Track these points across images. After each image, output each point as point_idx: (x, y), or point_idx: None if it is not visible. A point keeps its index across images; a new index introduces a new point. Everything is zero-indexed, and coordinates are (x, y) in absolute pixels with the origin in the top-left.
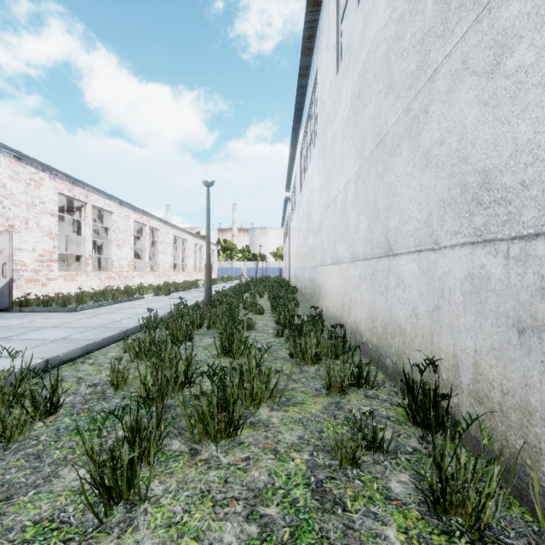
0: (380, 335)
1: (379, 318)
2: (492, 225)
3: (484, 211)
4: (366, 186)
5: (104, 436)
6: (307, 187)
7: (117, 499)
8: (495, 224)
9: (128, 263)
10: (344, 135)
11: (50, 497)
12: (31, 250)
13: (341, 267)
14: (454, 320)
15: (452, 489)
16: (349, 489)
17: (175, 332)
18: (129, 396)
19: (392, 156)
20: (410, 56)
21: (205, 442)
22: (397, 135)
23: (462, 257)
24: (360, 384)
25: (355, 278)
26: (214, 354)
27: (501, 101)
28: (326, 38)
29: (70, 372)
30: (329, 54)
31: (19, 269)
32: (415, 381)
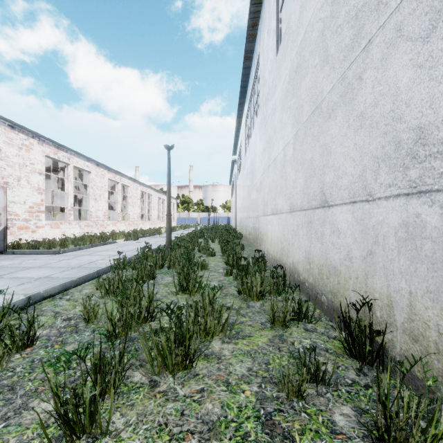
0: (316, 275)
1: (315, 261)
2: (428, 177)
3: (420, 165)
4: (303, 148)
5: (73, 368)
6: (251, 151)
7: (80, 433)
8: (430, 176)
9: (103, 214)
10: (283, 105)
11: (18, 430)
12: (22, 203)
13: (280, 217)
14: (388, 264)
15: (396, 426)
16: (296, 422)
17: (140, 272)
18: (98, 329)
19: (328, 120)
20: (345, 31)
21: (164, 374)
22: (332, 102)
23: (397, 207)
24: (300, 318)
25: (293, 226)
26: (173, 291)
27: (437, 62)
28: (267, 25)
29: (49, 307)
30: (270, 39)
31: (12, 218)
32: (351, 318)
